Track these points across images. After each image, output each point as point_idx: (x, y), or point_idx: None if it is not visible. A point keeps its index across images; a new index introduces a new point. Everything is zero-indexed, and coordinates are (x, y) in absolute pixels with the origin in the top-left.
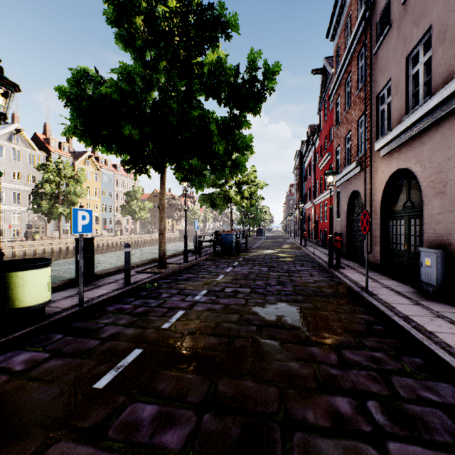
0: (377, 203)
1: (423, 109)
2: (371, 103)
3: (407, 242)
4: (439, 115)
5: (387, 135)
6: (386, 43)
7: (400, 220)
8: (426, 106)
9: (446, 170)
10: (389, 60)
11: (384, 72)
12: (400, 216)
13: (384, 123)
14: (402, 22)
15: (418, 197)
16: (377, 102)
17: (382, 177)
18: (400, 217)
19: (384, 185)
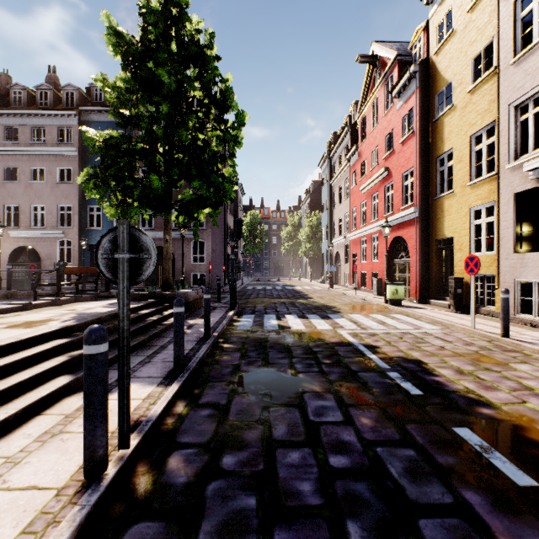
0: (6, 258)
1: (45, 232)
2: (0, 205)
3: (28, 275)
4: (51, 236)
5: (21, 231)
6: (15, 186)
7: (23, 266)
8: (47, 232)
9: (53, 253)
10: (18, 196)
11: (14, 199)
12: (23, 265)
13: (12, 221)
14: (28, 188)
15: (35, 258)
16: (5, 207)
17: (11, 246)
18: (23, 265)
19: (14, 250)
